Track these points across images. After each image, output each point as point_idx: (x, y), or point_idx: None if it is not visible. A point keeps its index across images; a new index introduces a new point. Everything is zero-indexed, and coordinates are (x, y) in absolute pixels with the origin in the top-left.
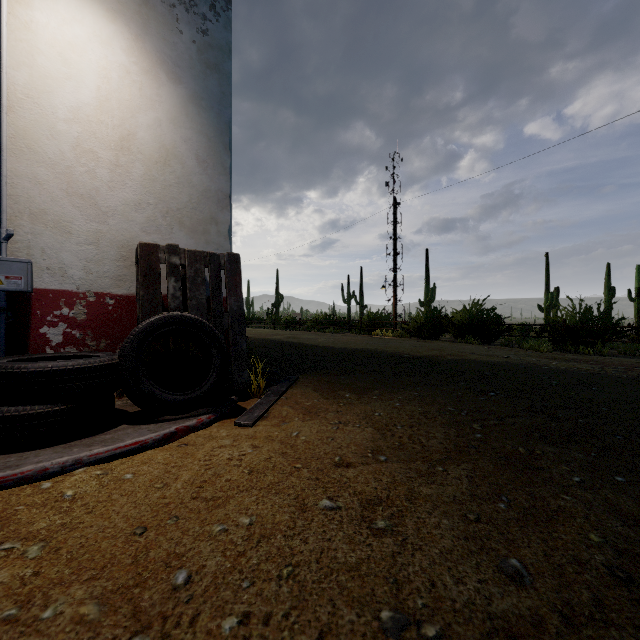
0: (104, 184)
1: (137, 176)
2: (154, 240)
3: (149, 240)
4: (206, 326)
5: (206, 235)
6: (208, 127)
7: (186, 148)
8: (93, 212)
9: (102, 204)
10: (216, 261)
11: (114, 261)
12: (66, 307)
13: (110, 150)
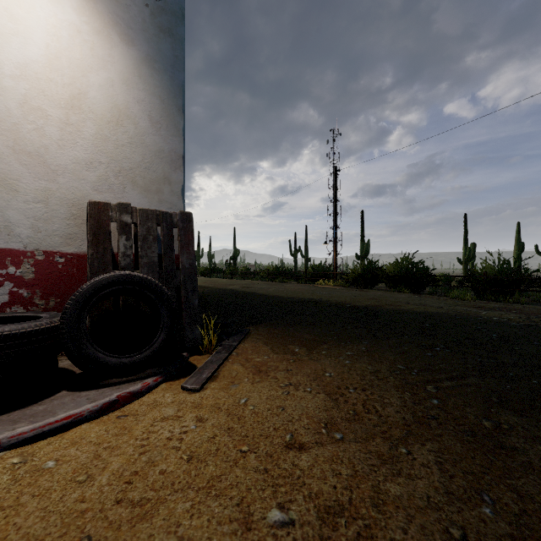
0: (53, 142)
1: (88, 135)
2: (106, 199)
3: (101, 199)
4: (155, 285)
5: (159, 194)
6: (161, 89)
7: (139, 109)
8: (42, 170)
9: (51, 162)
10: (168, 219)
11: (64, 219)
12: (12, 266)
13: (60, 108)
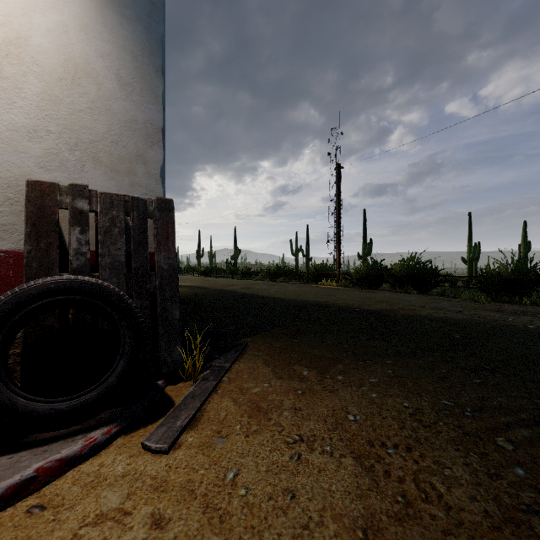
0: None
1: (31, 94)
2: (57, 179)
3: (49, 179)
4: (113, 294)
5: (131, 176)
6: (133, 43)
7: (103, 65)
8: None
9: None
10: (141, 207)
11: None
12: None
13: None
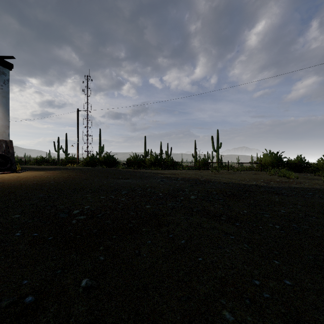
0: None
1: None
2: None
3: None
4: (7, 155)
5: (2, 135)
6: (3, 110)
7: None
8: None
9: None
10: (6, 142)
11: None
12: None
13: None
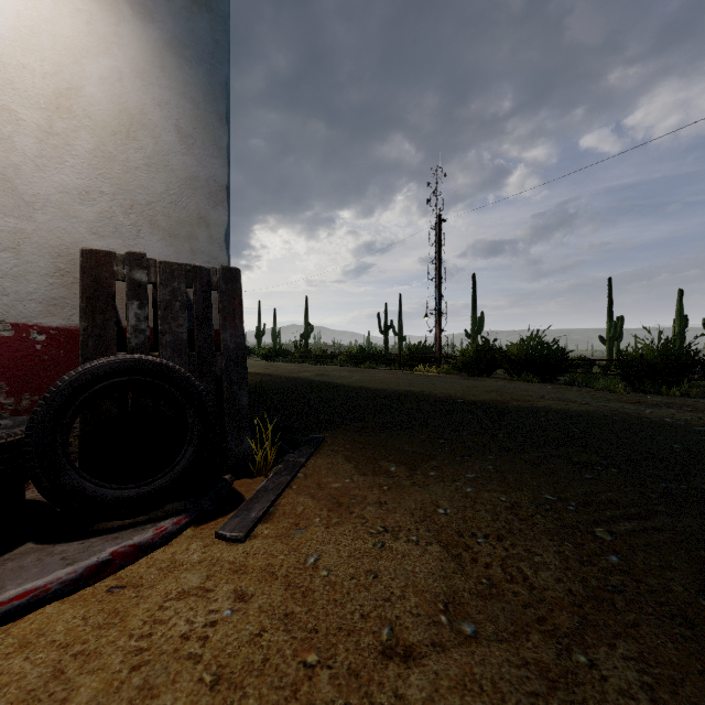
0: (28, 160)
1: (83, 151)
2: (111, 247)
3: (102, 246)
4: (179, 375)
5: (192, 241)
6: (195, 88)
7: (161, 115)
8: (9, 202)
9: (25, 190)
10: (204, 278)
11: (45, 276)
12: None
13: (38, 109)
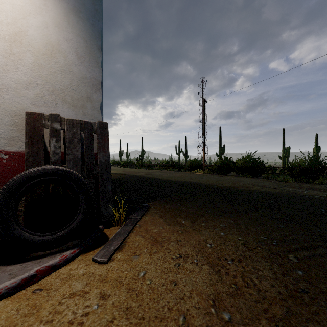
0: None
1: (28, 63)
2: (42, 111)
3: (38, 111)
4: (75, 176)
5: (83, 109)
6: (85, 32)
7: (68, 46)
8: None
9: None
10: (89, 127)
11: (8, 126)
12: None
13: (4, 41)
